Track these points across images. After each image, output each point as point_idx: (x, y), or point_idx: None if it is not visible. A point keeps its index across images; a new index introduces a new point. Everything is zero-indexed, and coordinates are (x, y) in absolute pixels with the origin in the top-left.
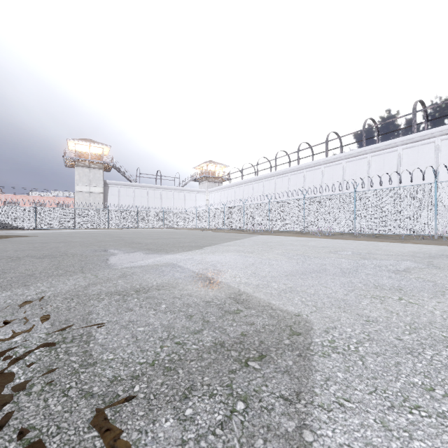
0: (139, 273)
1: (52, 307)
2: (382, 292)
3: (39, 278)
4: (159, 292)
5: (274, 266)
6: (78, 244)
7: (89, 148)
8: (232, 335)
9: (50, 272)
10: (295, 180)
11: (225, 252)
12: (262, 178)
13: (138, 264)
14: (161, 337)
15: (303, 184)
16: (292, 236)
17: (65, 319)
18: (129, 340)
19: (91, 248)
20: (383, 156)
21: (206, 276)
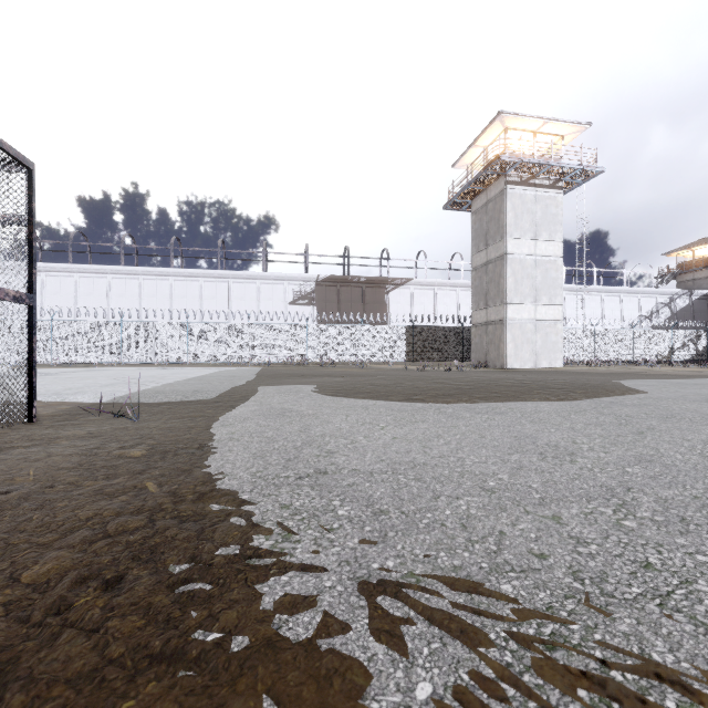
0: None
1: None
2: None
3: None
4: None
5: None
6: None
7: None
8: None
9: None
10: None
11: None
12: None
13: None
14: None
15: None
16: None
17: None
18: None
19: None
20: (94, 280)
21: None
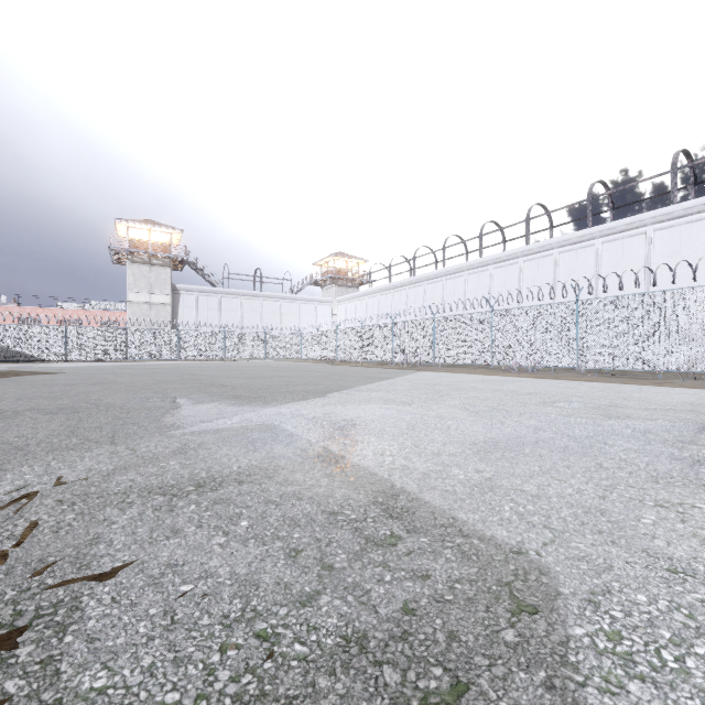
0: (211, 444)
1: (26, 524)
2: (672, 492)
3: (32, 454)
4: (240, 489)
5: (452, 431)
6: (123, 387)
7: (149, 234)
8: (383, 611)
9: (55, 442)
10: (475, 282)
11: (363, 403)
12: (422, 280)
13: (212, 425)
14: (227, 613)
15: (489, 289)
16: (474, 373)
17: (40, 557)
18: (154, 624)
19: (141, 395)
20: (622, 242)
21: (330, 451)
